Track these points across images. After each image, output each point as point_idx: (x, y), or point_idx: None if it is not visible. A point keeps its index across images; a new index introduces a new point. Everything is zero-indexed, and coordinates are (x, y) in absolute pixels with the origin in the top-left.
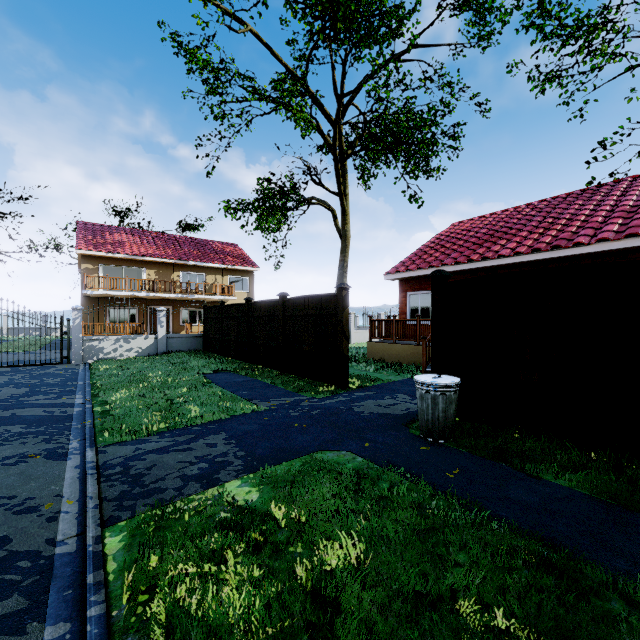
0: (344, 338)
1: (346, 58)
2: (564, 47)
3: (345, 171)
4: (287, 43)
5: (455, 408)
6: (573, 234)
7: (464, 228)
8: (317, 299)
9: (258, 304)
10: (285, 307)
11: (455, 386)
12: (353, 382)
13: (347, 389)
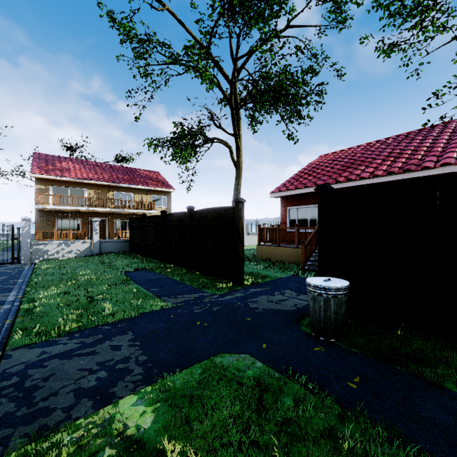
0: (240, 243)
1: (239, 34)
2: (403, 24)
3: (239, 118)
4: (196, 22)
5: (345, 309)
6: (419, 161)
7: (329, 159)
8: (218, 211)
9: (171, 215)
10: (192, 218)
11: (345, 289)
12: (247, 279)
13: (243, 285)
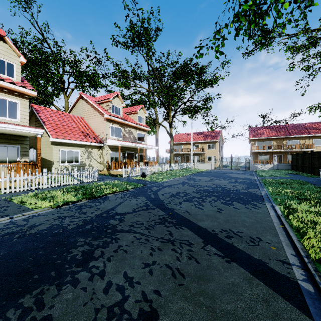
0: None
1: None
2: None
3: None
4: None
5: None
6: None
7: None
8: (318, 152)
9: (306, 154)
10: (312, 154)
11: None
12: None
13: None
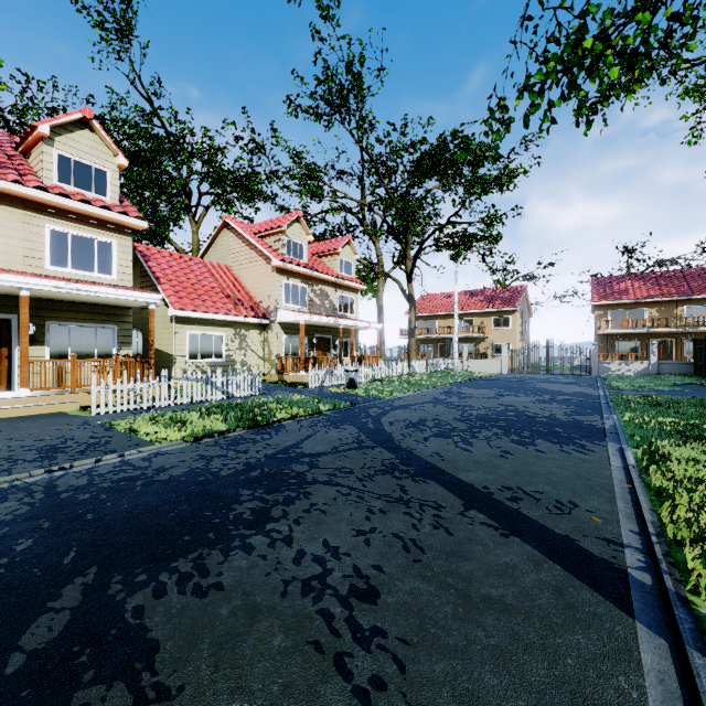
0: None
1: None
2: None
3: None
4: None
5: None
6: None
7: None
8: None
9: None
10: None
11: None
12: None
13: None
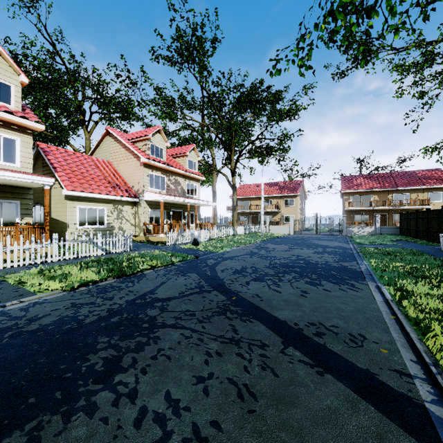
0: None
1: None
2: None
3: None
4: None
5: None
6: None
7: None
8: (437, 211)
9: (419, 212)
10: (428, 214)
11: None
12: None
13: None
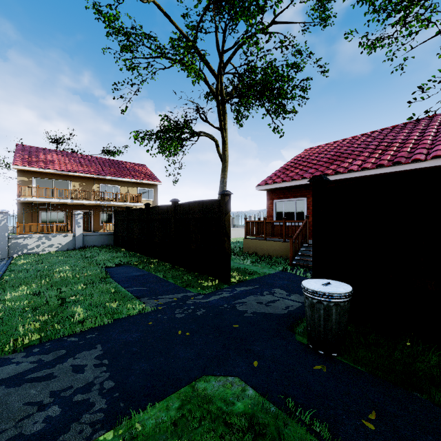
0: (226, 238)
1: (225, 29)
2: (386, 20)
3: (225, 112)
4: (182, 16)
5: (347, 318)
6: (408, 153)
7: (315, 152)
8: (203, 204)
9: (155, 208)
10: (176, 211)
11: (349, 295)
12: (234, 276)
13: (229, 283)
